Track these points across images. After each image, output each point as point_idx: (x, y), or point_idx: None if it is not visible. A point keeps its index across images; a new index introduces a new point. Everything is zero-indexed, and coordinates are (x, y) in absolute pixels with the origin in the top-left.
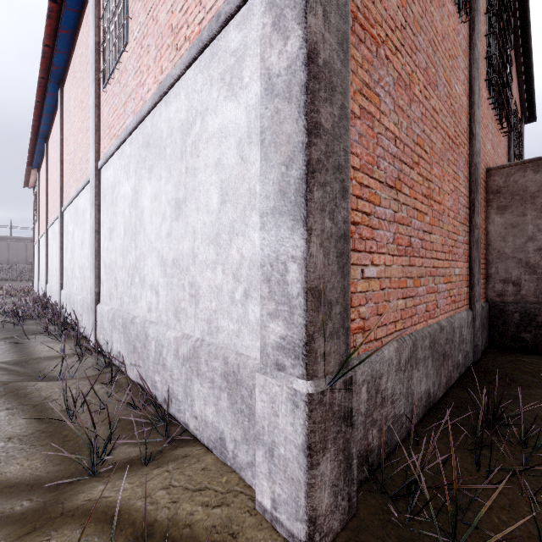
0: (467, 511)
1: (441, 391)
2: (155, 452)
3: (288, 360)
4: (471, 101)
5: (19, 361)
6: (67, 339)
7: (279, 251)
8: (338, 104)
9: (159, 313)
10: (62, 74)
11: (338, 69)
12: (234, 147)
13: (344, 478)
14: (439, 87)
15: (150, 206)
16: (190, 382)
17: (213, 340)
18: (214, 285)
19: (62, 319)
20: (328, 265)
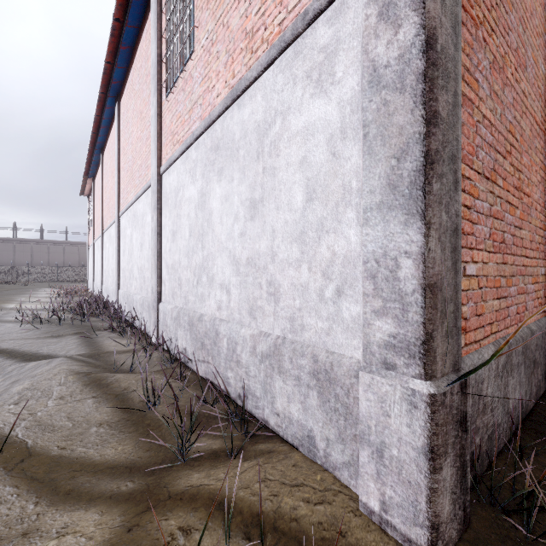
0: None
1: (532, 402)
2: (236, 446)
3: (400, 359)
4: None
5: (92, 354)
6: (129, 335)
7: (387, 246)
8: (451, 91)
9: (231, 311)
10: (119, 87)
11: (451, 55)
12: (323, 144)
13: (460, 486)
14: (527, 69)
15: (220, 207)
16: (270, 379)
17: (297, 338)
18: (298, 283)
19: (124, 317)
20: (444, 261)
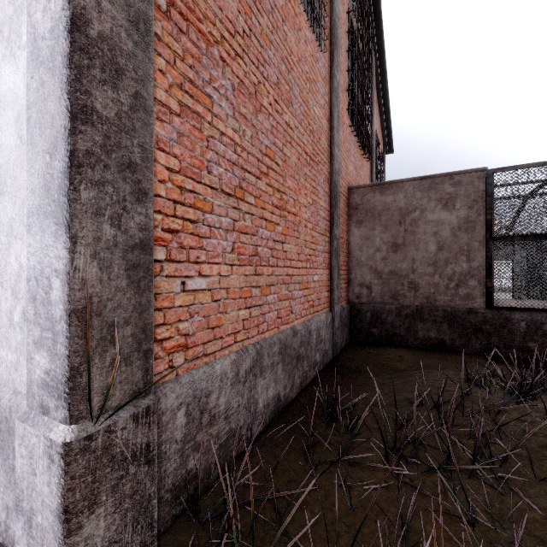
0: (285, 515)
1: (295, 392)
2: None
3: (52, 400)
4: (331, 125)
5: None
6: None
7: (43, 262)
8: (129, 91)
9: None
10: None
11: (129, 51)
12: (12, 123)
13: (133, 528)
14: (294, 105)
15: None
16: None
17: None
18: None
19: None
20: (108, 280)
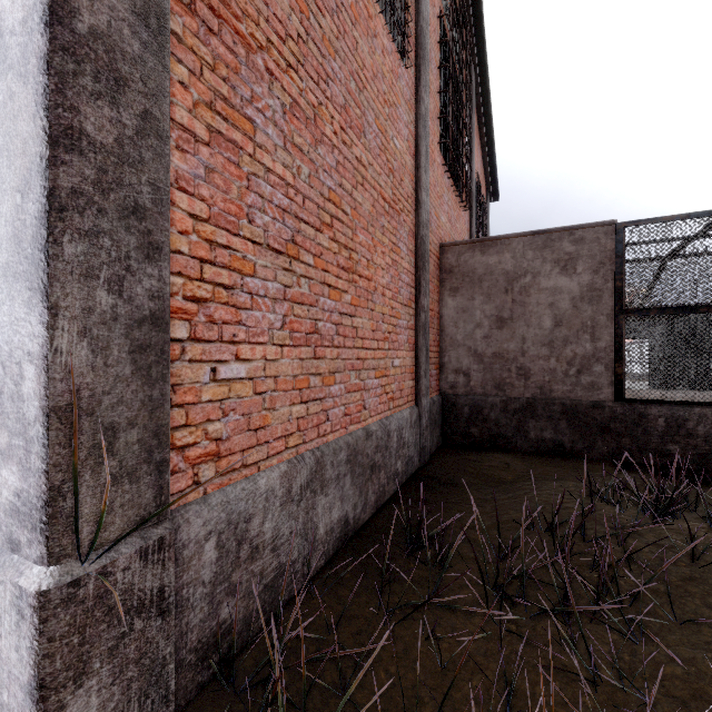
0: (351, 677)
1: (368, 513)
2: None
3: (24, 533)
4: (417, 162)
5: None
6: None
7: (12, 341)
8: (135, 109)
9: None
10: None
11: (135, 54)
12: None
13: (140, 704)
14: (367, 135)
15: None
16: None
17: None
18: None
19: None
20: (105, 366)
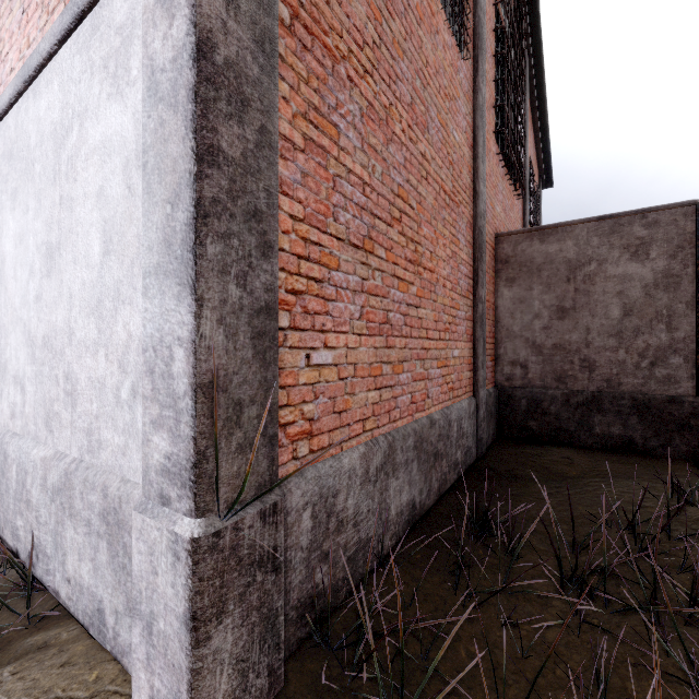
0: (433, 651)
1: (432, 499)
2: None
3: (174, 489)
4: (475, 153)
5: None
6: None
7: (163, 329)
8: (254, 125)
9: (25, 421)
10: None
11: (254, 77)
12: (119, 171)
13: (260, 647)
14: (430, 130)
15: (13, 252)
16: (61, 527)
17: (94, 461)
18: (96, 378)
19: None
20: (234, 350)
